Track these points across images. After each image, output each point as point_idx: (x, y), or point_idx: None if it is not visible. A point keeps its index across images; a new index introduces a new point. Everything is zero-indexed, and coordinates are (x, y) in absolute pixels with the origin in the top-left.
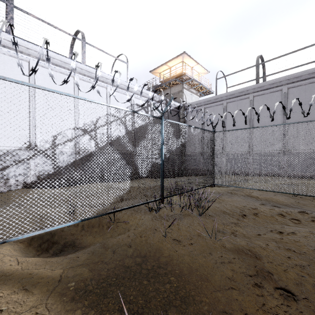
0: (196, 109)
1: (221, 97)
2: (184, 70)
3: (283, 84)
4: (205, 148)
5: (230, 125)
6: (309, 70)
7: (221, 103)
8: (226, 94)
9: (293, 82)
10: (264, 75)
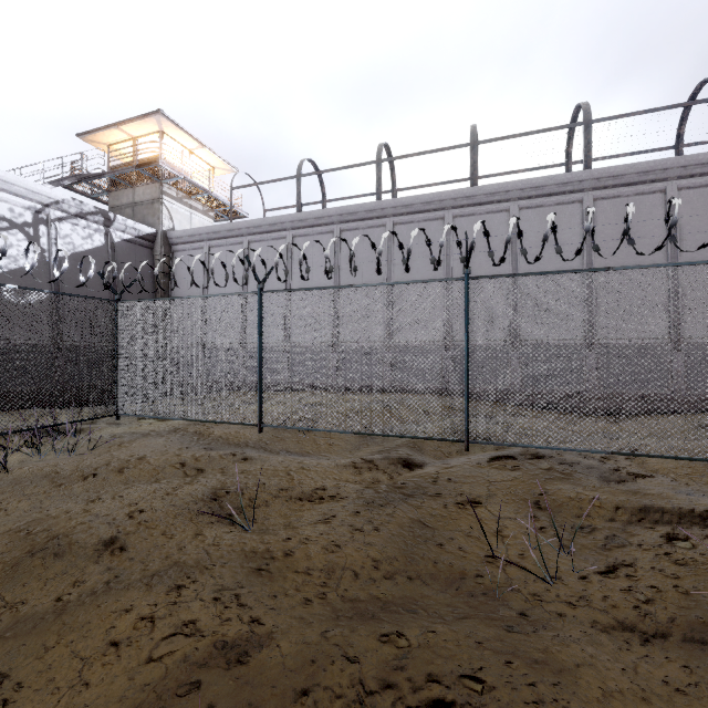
0: (193, 246)
1: (238, 229)
2: (174, 153)
3: (335, 222)
4: (78, 337)
5: (255, 289)
6: (366, 205)
7: (241, 240)
8: (247, 224)
9: (348, 222)
10: (324, 199)
